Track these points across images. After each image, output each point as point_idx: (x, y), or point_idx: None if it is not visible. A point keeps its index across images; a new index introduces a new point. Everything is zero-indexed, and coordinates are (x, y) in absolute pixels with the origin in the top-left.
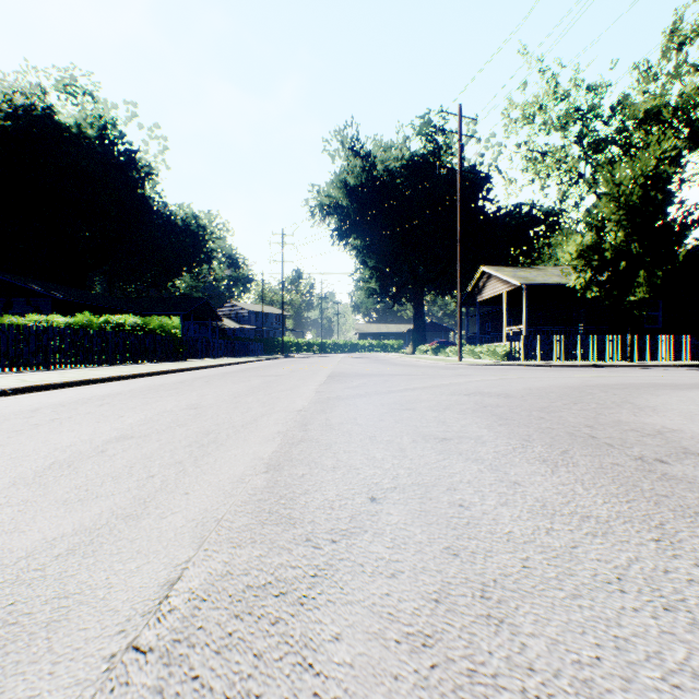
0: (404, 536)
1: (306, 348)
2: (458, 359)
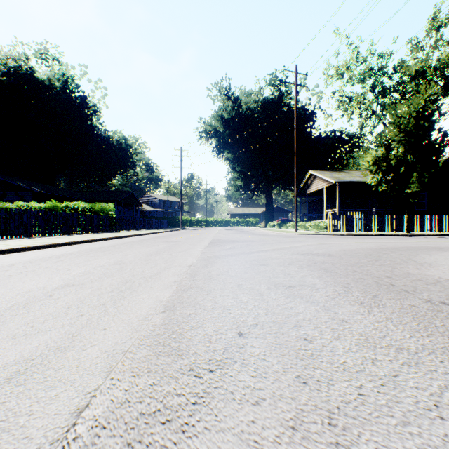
0: (264, 366)
1: (196, 224)
2: (294, 231)
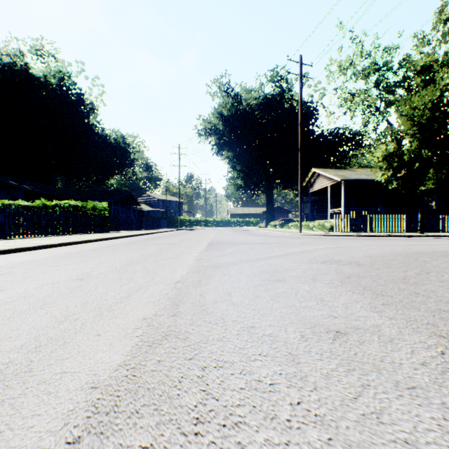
0: None
1: (195, 224)
2: (299, 231)
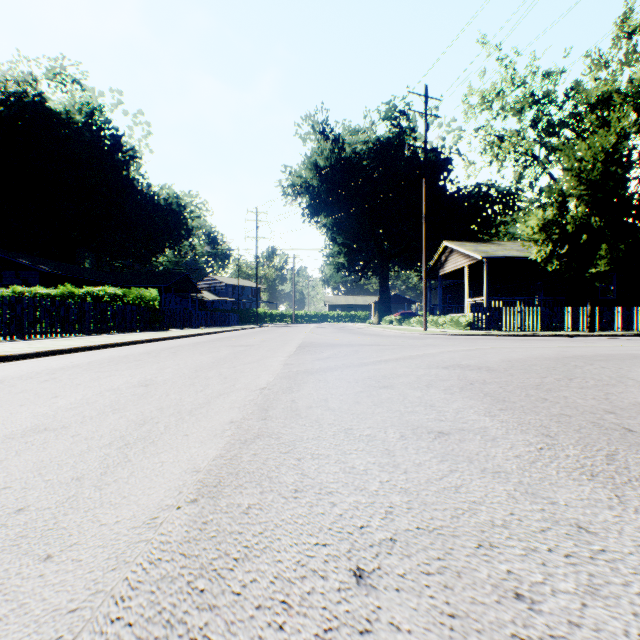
0: None
1: (279, 319)
2: (423, 329)
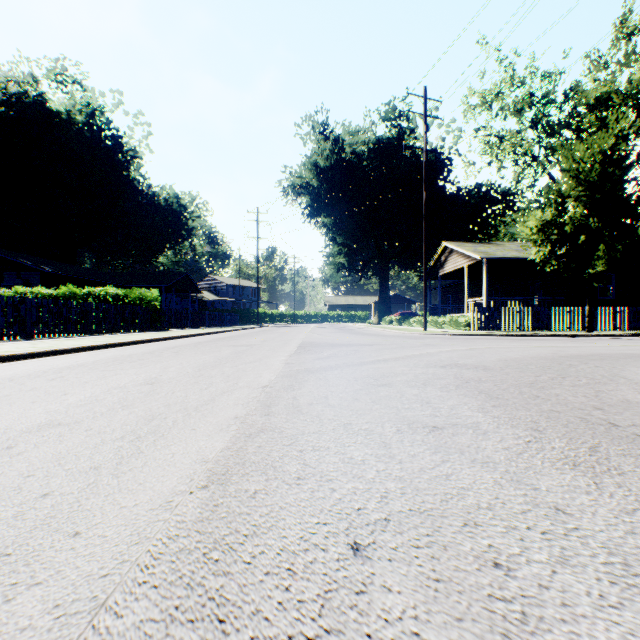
0: None
1: (279, 319)
2: (423, 329)
